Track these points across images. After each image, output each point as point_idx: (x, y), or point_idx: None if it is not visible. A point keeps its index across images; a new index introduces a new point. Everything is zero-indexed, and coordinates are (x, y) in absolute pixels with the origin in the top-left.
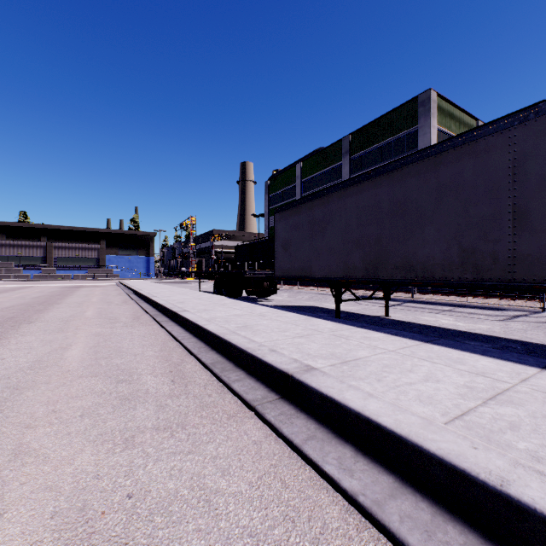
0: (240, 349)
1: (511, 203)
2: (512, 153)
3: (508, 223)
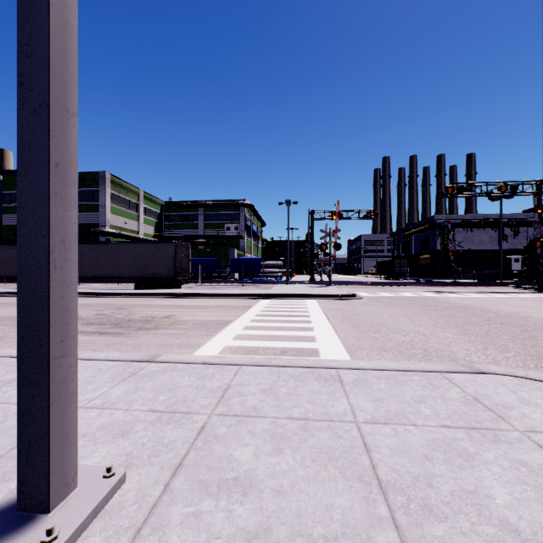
0: (6, 292)
1: (81, 260)
2: (82, 250)
3: (81, 264)
